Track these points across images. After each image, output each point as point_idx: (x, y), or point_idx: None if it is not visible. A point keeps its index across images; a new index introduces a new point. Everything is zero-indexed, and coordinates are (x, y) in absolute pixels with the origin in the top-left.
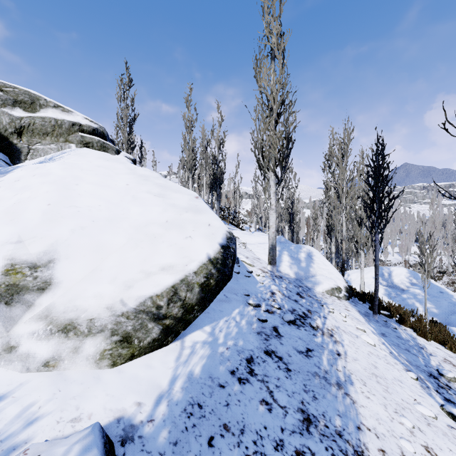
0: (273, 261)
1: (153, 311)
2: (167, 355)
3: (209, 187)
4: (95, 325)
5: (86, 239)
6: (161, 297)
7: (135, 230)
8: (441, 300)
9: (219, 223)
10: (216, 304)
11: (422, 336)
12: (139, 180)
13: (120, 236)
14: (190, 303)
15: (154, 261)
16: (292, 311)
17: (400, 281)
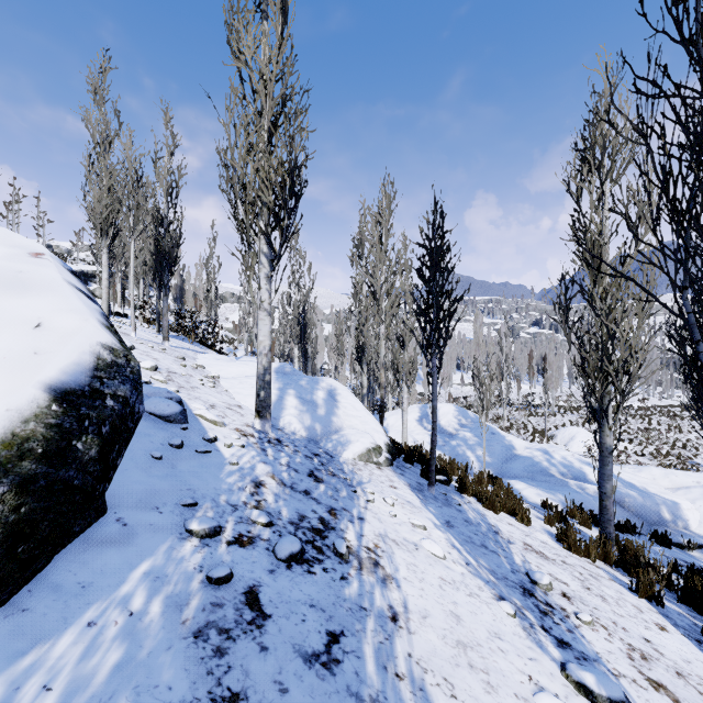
0: (266, 410)
1: None
2: None
3: (151, 271)
4: None
5: None
6: None
7: None
8: (493, 444)
9: (77, 321)
10: (73, 563)
11: (489, 508)
12: None
13: None
14: None
15: None
16: (298, 523)
17: (448, 422)
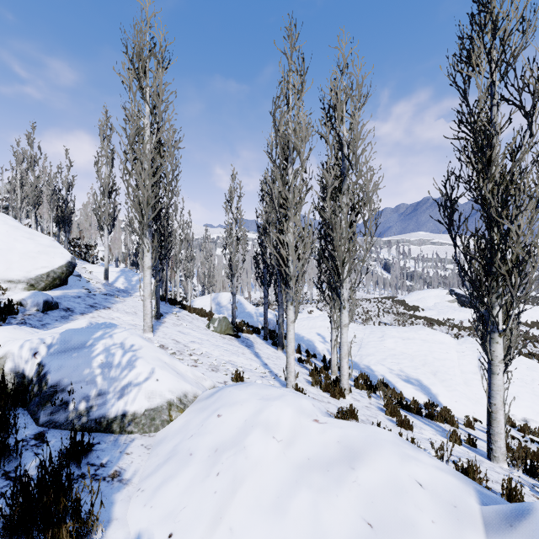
0: (107, 277)
1: (42, 278)
2: (47, 292)
3: (55, 221)
4: (21, 281)
5: (1, 257)
6: (44, 275)
7: (23, 254)
8: (238, 308)
9: (67, 253)
10: (66, 287)
11: (190, 312)
12: (13, 229)
13: (16, 256)
14: (56, 278)
15: (38, 265)
16: (108, 293)
17: (224, 301)
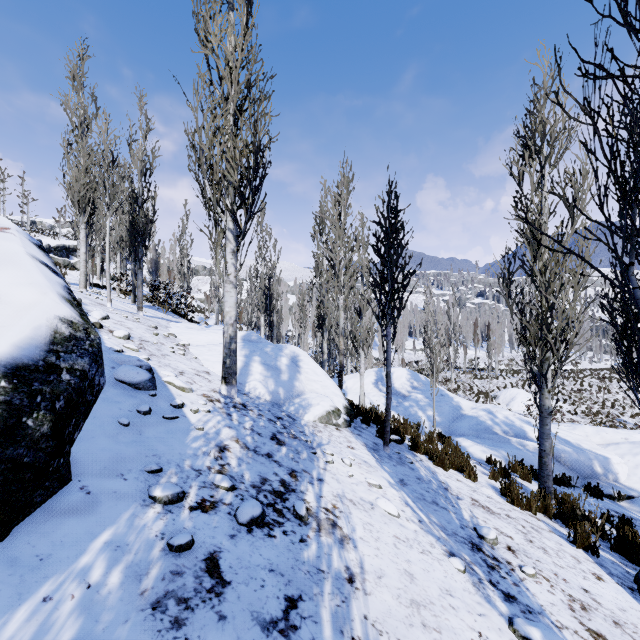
0: (232, 377)
1: None
2: None
3: (127, 246)
4: None
5: None
6: None
7: None
8: (443, 405)
9: (35, 294)
10: (33, 534)
11: (439, 466)
12: None
13: None
14: None
15: None
16: (260, 486)
17: (401, 385)
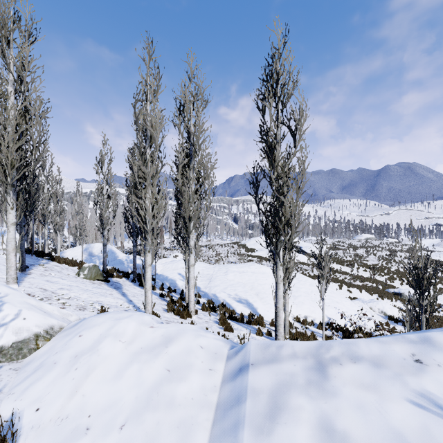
0: None
1: None
2: None
3: None
4: None
5: None
6: None
7: None
8: (110, 256)
9: None
10: None
11: (59, 263)
12: None
13: None
14: None
15: None
16: None
17: (97, 250)
